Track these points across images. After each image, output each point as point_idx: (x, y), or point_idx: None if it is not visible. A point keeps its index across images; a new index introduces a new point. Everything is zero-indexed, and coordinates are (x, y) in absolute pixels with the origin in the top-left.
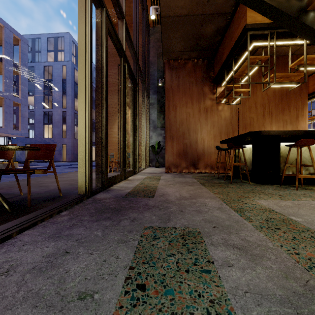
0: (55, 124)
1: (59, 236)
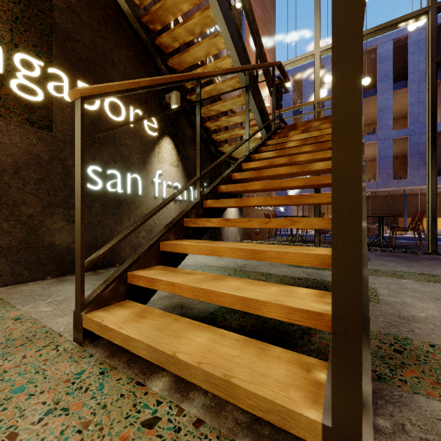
0: None
1: None
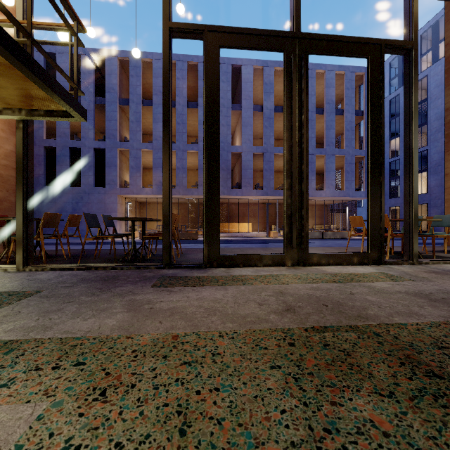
0: (431, 169)
1: (62, 276)
